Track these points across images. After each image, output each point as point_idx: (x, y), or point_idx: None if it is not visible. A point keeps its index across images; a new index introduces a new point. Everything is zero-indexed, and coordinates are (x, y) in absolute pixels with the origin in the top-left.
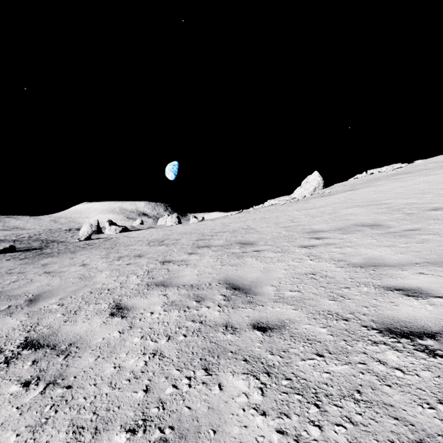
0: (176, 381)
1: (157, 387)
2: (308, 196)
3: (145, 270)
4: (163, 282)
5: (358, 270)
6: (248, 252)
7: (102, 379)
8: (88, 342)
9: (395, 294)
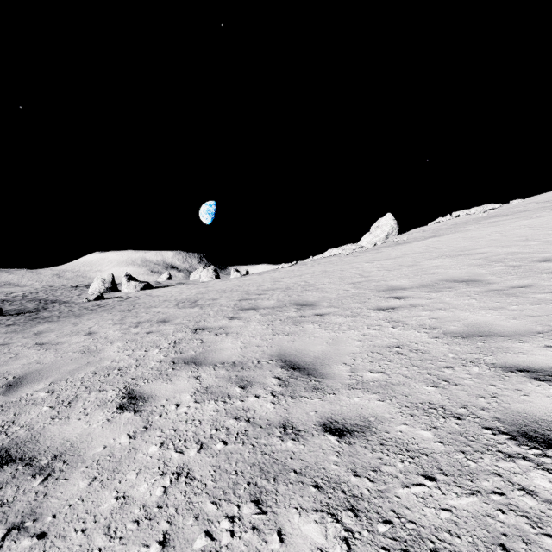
0: (210, 525)
1: (181, 537)
2: (379, 245)
3: (171, 342)
4: (195, 358)
5: (461, 341)
6: (308, 316)
7: (95, 520)
8: (81, 453)
9: (520, 377)
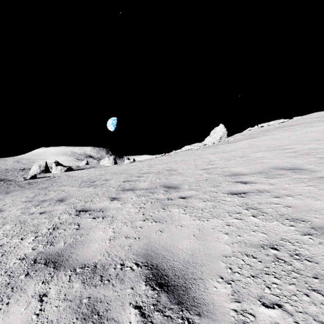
0: None
1: None
2: (216, 143)
3: (51, 226)
4: (60, 253)
5: None
6: (174, 199)
7: None
8: None
9: None
